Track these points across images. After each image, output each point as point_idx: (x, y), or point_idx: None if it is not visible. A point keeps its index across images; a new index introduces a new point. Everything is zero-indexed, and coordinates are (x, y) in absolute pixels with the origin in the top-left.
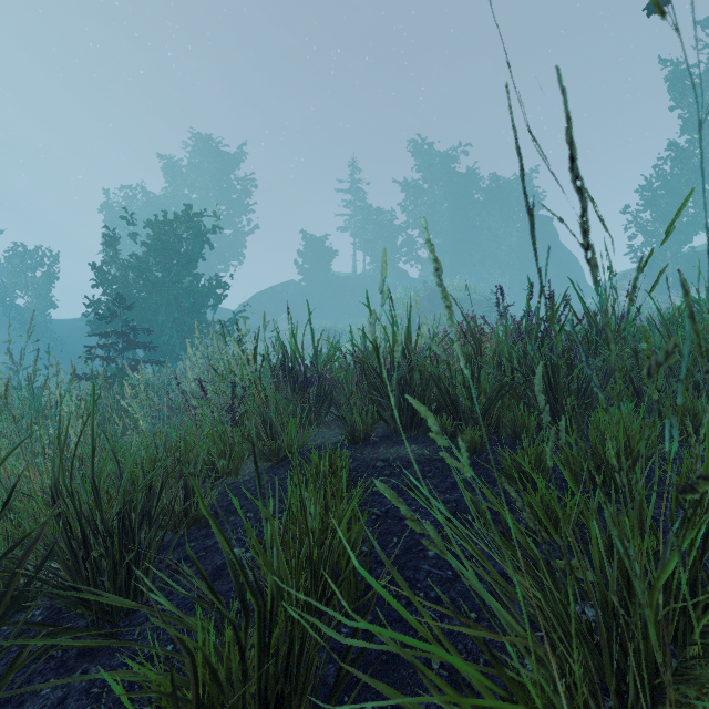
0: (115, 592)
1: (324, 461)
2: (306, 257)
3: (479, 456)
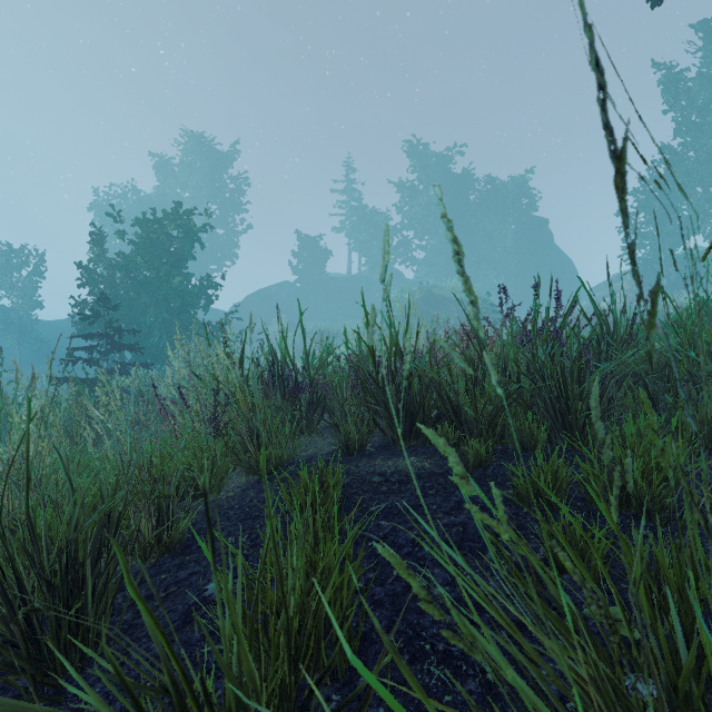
0: (60, 647)
1: (314, 479)
2: (300, 258)
3: (485, 471)
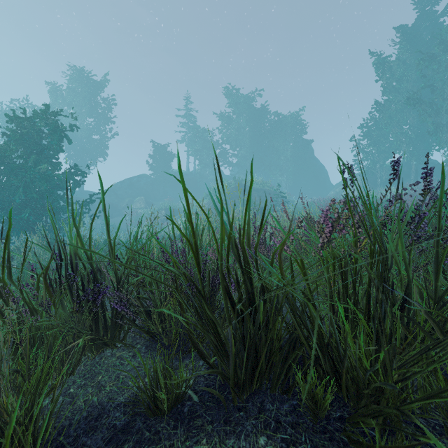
0: None
1: None
2: (154, 158)
3: None
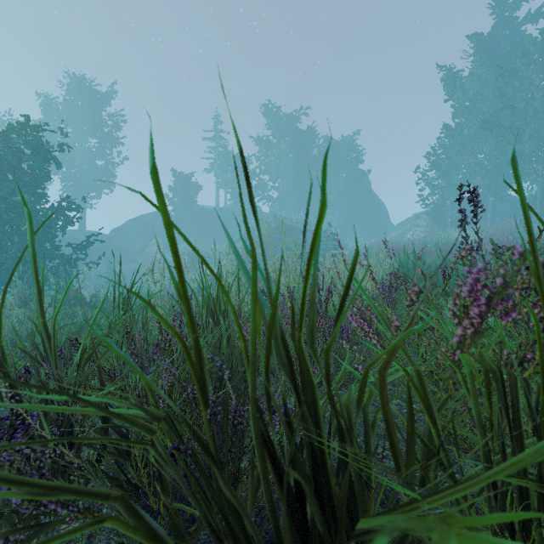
0: None
1: None
2: (175, 191)
3: None
